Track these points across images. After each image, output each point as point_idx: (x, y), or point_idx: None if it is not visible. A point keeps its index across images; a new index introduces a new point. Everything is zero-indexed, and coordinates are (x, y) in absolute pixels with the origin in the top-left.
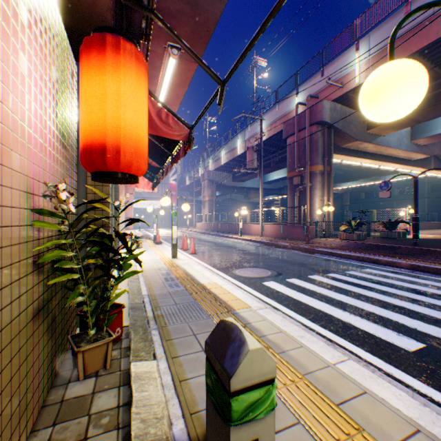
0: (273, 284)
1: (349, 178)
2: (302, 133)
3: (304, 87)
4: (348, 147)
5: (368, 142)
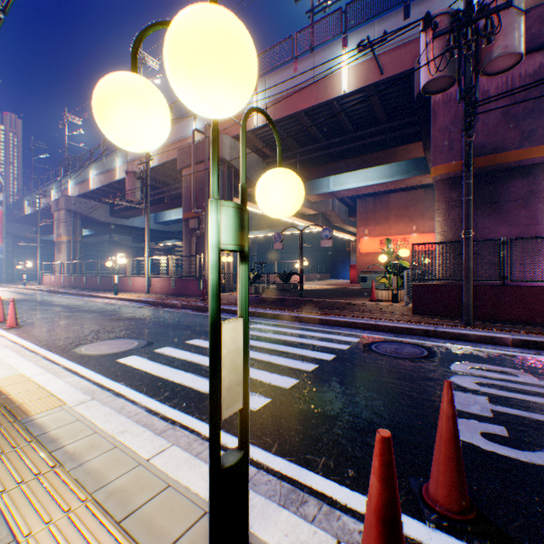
0: (133, 359)
1: (256, 226)
2: (200, 167)
3: None
4: (250, 192)
5: None
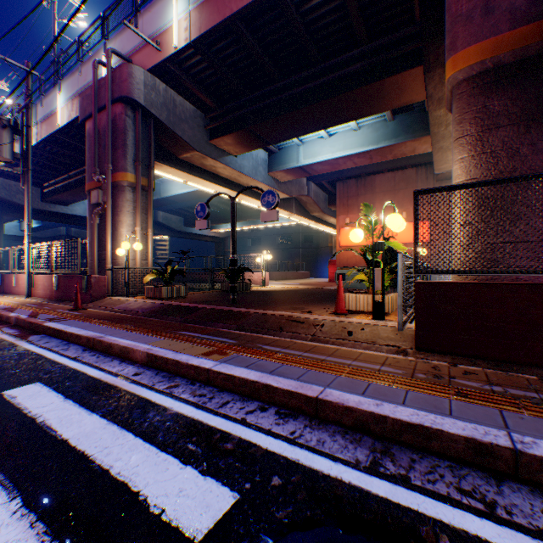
0: None
1: (226, 217)
2: (105, 114)
3: (116, 41)
4: (190, 160)
5: (214, 157)
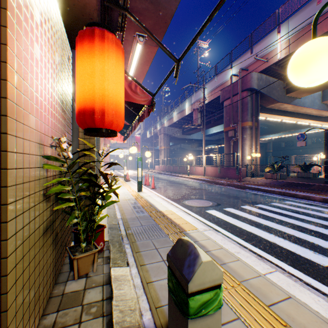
0: (214, 212)
1: (271, 131)
2: (235, 97)
3: (237, 62)
4: (271, 107)
5: (287, 103)
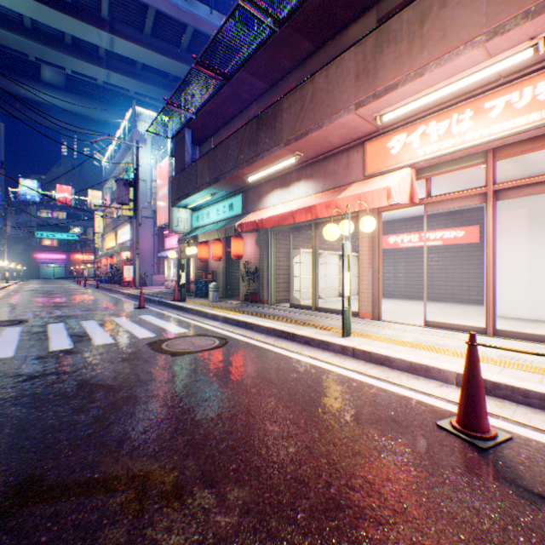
0: (178, 330)
1: None
2: None
3: None
4: None
5: None
